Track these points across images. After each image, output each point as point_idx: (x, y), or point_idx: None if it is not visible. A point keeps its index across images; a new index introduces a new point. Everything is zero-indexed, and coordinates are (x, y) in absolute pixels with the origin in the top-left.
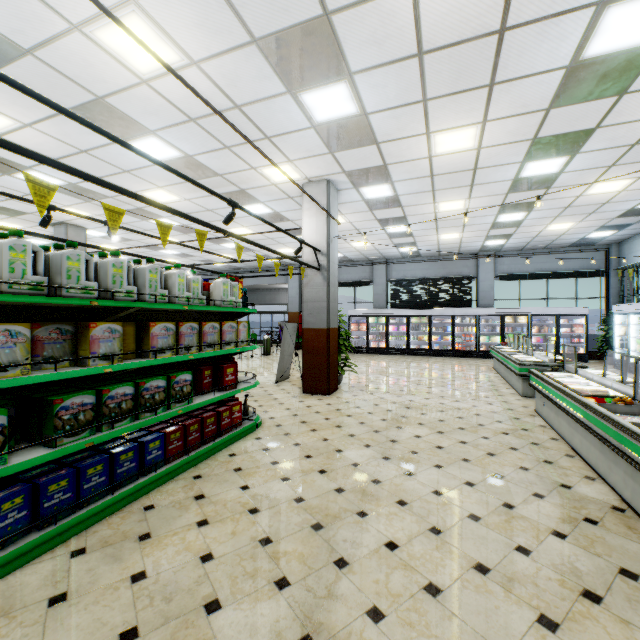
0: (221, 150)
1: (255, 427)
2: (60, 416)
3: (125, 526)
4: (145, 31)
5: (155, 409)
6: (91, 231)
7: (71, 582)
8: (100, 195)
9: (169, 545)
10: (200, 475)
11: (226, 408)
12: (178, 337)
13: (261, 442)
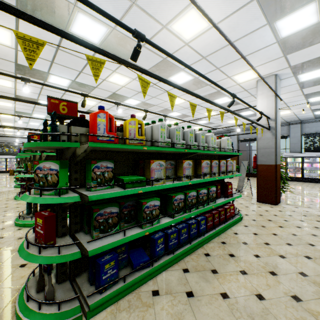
0: (214, 71)
1: (240, 219)
2: (174, 203)
3: (200, 262)
4: (195, 16)
5: (203, 204)
6: (144, 122)
7: (191, 286)
8: (152, 105)
9: (231, 281)
10: (224, 242)
11: (228, 207)
12: (211, 168)
13: (249, 228)
